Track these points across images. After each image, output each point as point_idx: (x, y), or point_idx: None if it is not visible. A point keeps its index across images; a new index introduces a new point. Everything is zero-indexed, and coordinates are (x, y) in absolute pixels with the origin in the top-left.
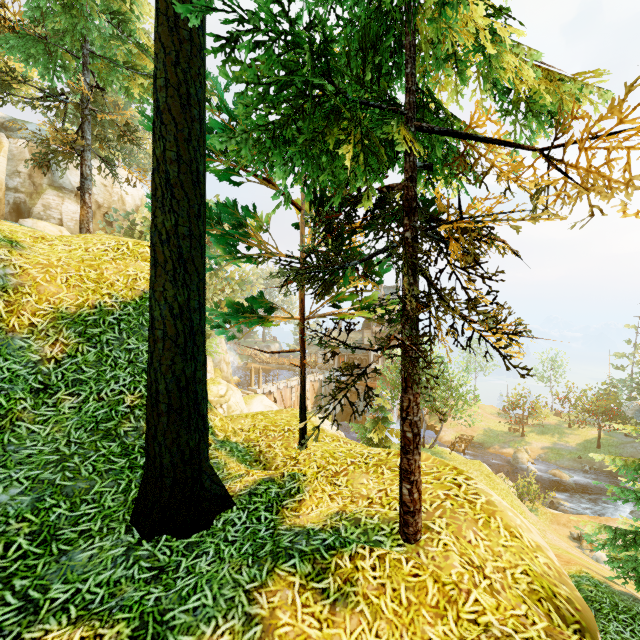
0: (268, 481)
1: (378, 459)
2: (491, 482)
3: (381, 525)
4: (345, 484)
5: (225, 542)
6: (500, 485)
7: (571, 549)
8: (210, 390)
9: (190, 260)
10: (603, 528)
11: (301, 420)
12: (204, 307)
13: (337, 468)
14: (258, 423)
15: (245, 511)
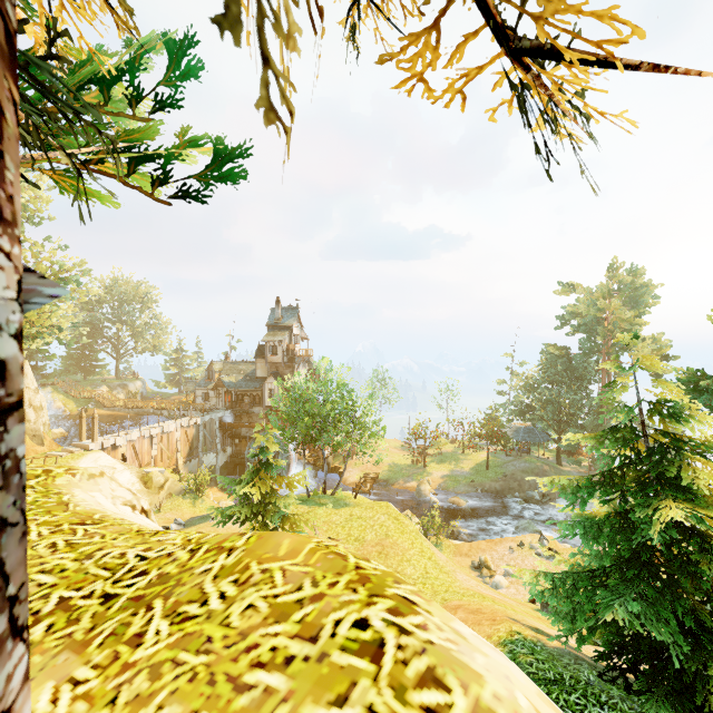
0: None
1: (154, 575)
2: (400, 525)
3: None
4: None
5: None
6: (409, 527)
7: (480, 586)
8: None
9: None
10: (542, 574)
11: None
12: None
13: None
14: None
15: None
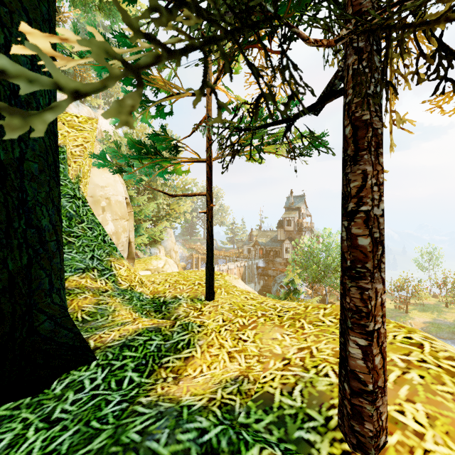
0: (152, 331)
1: (294, 312)
2: None
3: (304, 407)
4: (252, 339)
5: (42, 422)
6: None
7: None
8: (151, 263)
9: None
10: None
11: (207, 269)
12: None
13: (244, 320)
14: (170, 278)
15: (105, 369)
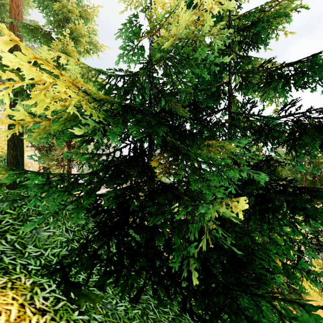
0: None
1: None
2: None
3: None
4: None
5: None
6: None
7: None
8: None
9: (17, 145)
10: None
11: None
12: (23, 156)
13: None
14: None
15: None
